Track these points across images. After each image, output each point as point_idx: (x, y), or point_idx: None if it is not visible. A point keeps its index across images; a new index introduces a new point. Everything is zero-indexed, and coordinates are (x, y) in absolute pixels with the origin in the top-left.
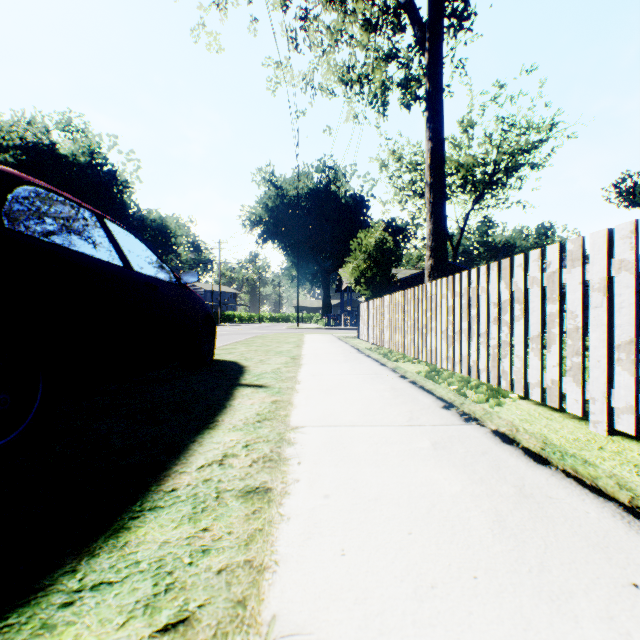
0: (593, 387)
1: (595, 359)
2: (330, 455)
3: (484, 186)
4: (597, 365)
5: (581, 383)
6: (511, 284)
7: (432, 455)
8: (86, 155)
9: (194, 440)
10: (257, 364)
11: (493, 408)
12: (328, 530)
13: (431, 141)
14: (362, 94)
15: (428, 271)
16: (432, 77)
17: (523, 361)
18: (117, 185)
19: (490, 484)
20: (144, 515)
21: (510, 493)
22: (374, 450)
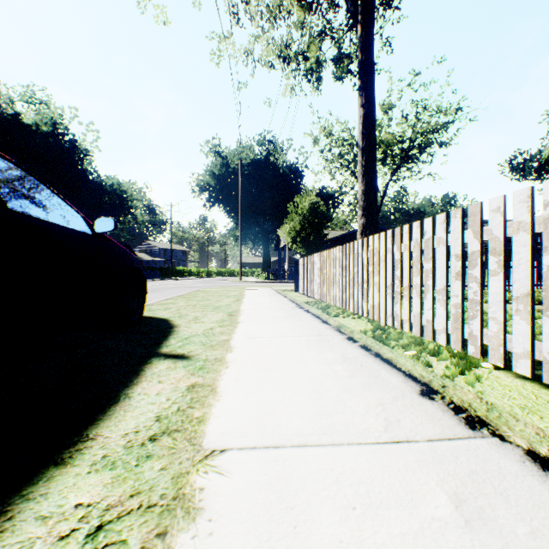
0: None
1: None
2: None
3: (401, 160)
4: None
5: None
6: (482, 232)
7: None
8: (48, 125)
9: (1, 510)
10: (190, 323)
11: (474, 386)
12: None
13: (363, 108)
14: (298, 70)
15: (360, 229)
16: (364, 48)
17: (502, 325)
18: (78, 153)
19: None
20: None
21: None
22: (354, 536)
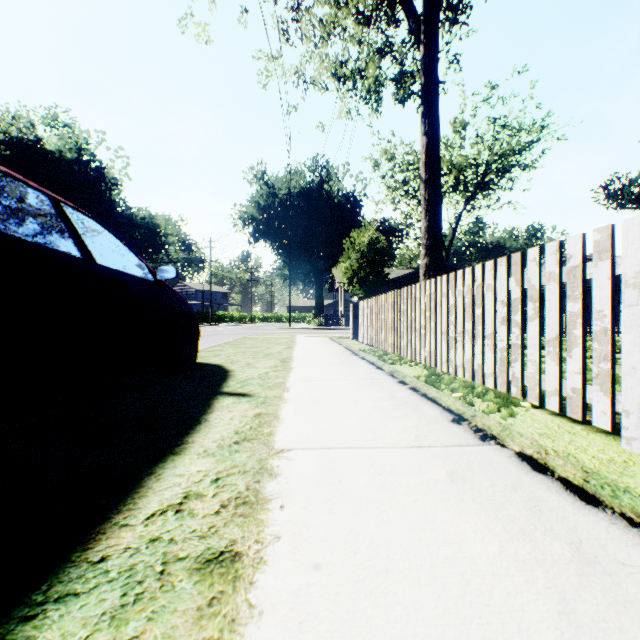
0: (626, 398)
1: (629, 366)
2: (322, 493)
3: (476, 187)
4: (632, 373)
5: (610, 393)
6: (522, 281)
7: (451, 492)
8: (73, 151)
9: (151, 472)
10: (243, 368)
11: (506, 420)
12: (319, 638)
13: (426, 136)
14: (355, 90)
15: (423, 270)
16: (427, 70)
17: (537, 366)
18: (105, 182)
19: (536, 540)
20: (44, 612)
21: (567, 556)
22: (378, 484)
